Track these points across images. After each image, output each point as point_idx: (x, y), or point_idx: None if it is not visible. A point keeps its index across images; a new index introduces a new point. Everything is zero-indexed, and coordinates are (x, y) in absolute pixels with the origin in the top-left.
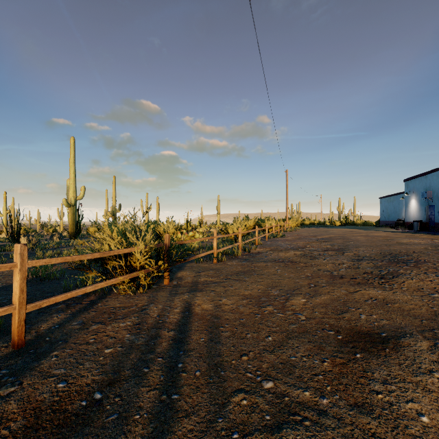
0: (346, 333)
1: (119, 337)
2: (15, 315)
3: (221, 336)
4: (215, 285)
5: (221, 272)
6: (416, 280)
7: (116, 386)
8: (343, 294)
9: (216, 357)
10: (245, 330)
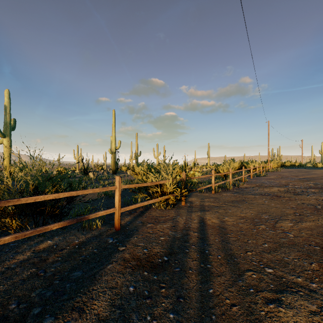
0: None
1: (165, 232)
2: (116, 213)
3: (229, 239)
4: (217, 208)
5: (219, 200)
6: None
7: (173, 256)
8: None
9: (229, 250)
10: (246, 238)
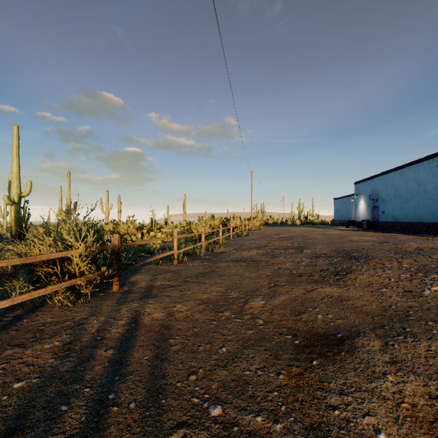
0: (303, 336)
1: (39, 363)
2: None
3: (170, 351)
4: (171, 289)
5: (180, 274)
6: (366, 276)
7: None
8: (301, 293)
9: (159, 379)
10: (198, 341)
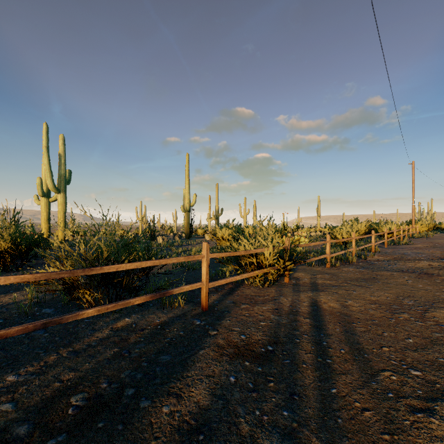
0: None
1: (266, 315)
2: (203, 289)
3: (356, 330)
4: (335, 287)
5: (338, 277)
6: None
7: (280, 345)
8: None
9: (355, 343)
10: (380, 329)
